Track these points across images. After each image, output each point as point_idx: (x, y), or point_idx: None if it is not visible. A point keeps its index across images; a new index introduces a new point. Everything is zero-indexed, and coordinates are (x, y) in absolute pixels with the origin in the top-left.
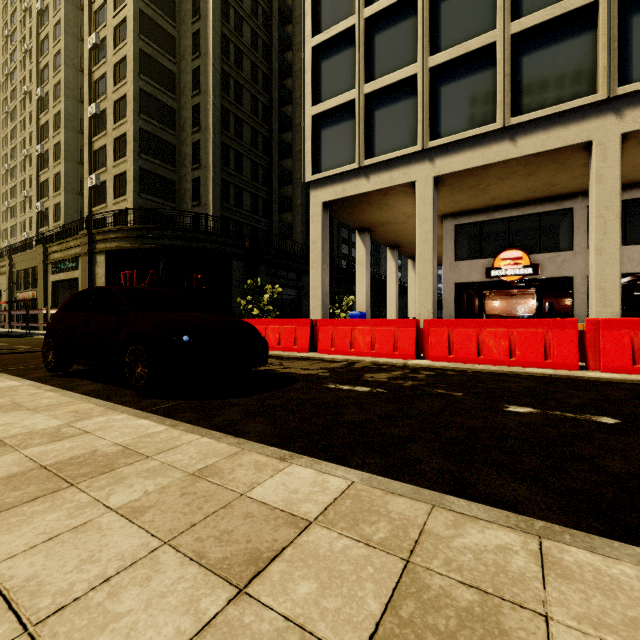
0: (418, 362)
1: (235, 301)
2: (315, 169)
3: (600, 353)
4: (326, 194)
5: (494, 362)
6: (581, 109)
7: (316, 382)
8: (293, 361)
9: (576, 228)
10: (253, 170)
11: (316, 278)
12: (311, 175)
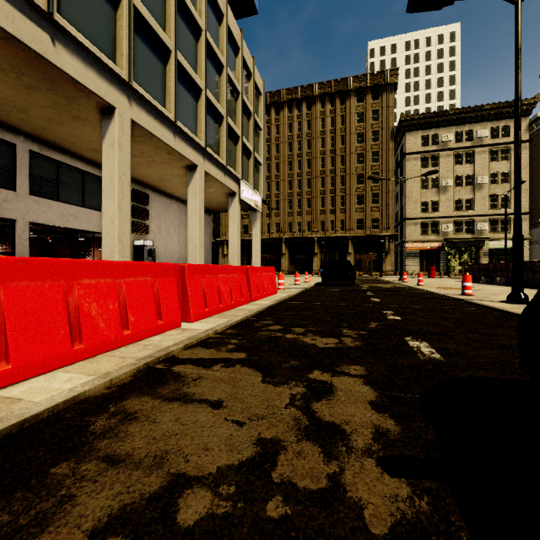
0: (207, 325)
1: None
2: None
3: (251, 289)
4: None
5: (227, 308)
6: (110, 72)
7: (435, 365)
8: (117, 459)
9: (19, 168)
10: None
11: None
12: None
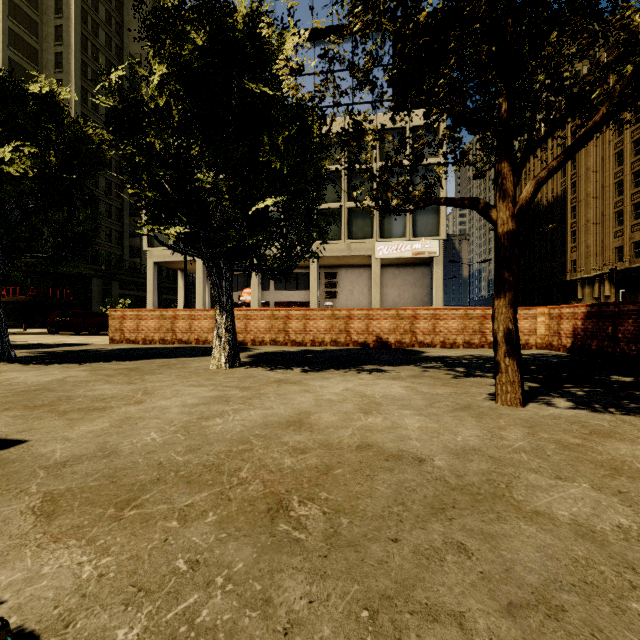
0: None
1: (95, 307)
2: (150, 244)
3: None
4: (155, 258)
5: None
6: None
7: None
8: None
9: (271, 282)
10: (107, 209)
11: (150, 299)
12: (147, 247)
